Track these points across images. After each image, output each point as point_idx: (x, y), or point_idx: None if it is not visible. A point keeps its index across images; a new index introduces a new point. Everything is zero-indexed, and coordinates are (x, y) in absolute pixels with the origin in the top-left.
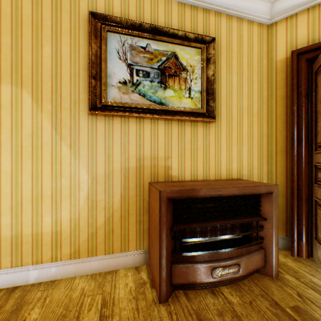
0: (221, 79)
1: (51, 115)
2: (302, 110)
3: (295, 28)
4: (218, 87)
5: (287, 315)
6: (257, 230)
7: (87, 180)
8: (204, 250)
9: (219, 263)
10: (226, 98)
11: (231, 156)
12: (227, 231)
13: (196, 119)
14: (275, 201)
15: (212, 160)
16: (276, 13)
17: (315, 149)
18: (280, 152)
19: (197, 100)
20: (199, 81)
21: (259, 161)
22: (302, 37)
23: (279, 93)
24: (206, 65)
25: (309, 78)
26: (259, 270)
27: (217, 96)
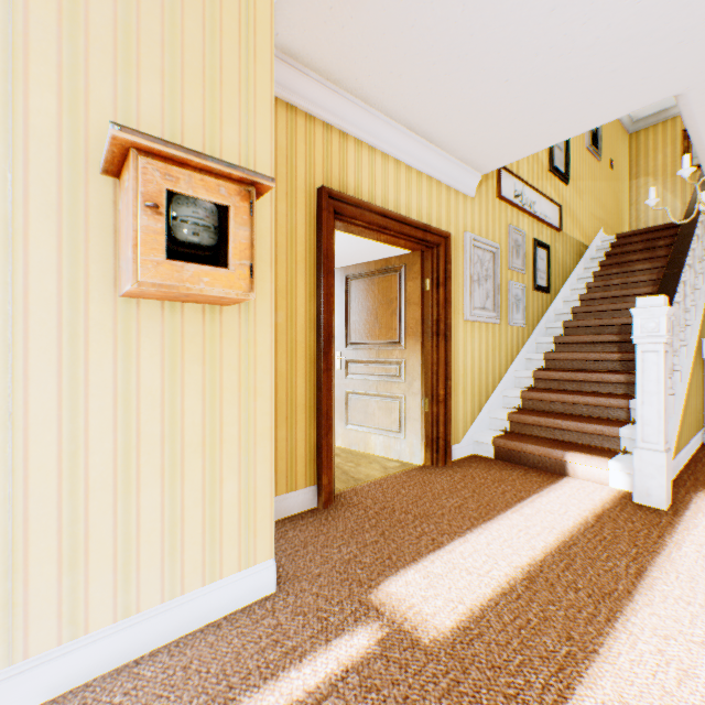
0: None
1: (660, 183)
2: None
3: None
4: None
5: None
6: None
7: (679, 207)
8: None
9: None
10: None
11: None
12: None
13: None
14: None
15: None
16: None
17: None
18: None
19: None
20: None
21: None
22: None
23: None
24: None
25: None
26: None
27: None
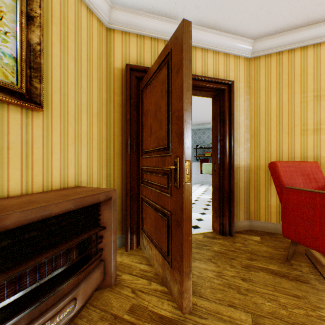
0: (54, 58)
1: None
2: (134, 120)
3: (129, 45)
4: (48, 65)
5: (125, 324)
6: (97, 244)
7: None
8: (18, 309)
9: (46, 317)
10: (61, 84)
11: (68, 159)
12: (60, 260)
13: (7, 98)
14: (114, 206)
15: (39, 165)
16: (114, 20)
17: (142, 154)
18: (117, 156)
19: (9, 68)
20: (13, 40)
21: (99, 164)
22: (134, 56)
23: (117, 99)
24: (28, 24)
25: (138, 94)
26: (99, 286)
27: (48, 77)
